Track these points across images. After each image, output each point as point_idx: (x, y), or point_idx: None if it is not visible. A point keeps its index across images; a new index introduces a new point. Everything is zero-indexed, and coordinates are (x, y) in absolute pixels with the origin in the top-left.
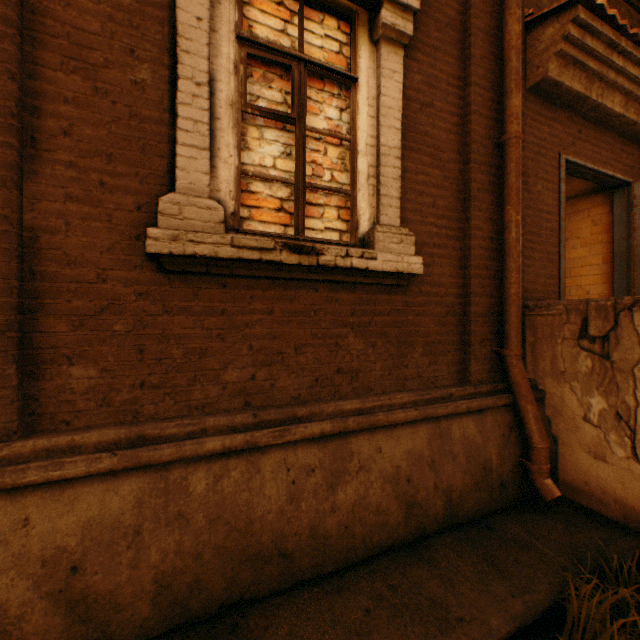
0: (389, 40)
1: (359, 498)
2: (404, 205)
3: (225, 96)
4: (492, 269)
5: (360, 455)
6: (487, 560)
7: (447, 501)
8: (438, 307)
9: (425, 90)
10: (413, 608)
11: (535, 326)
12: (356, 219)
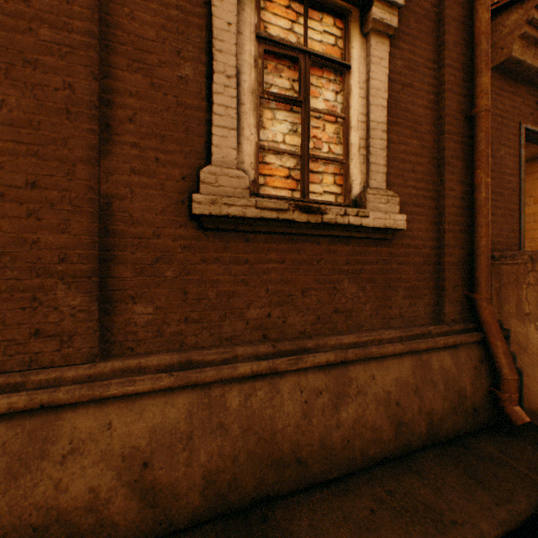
0: (377, 32)
1: (358, 417)
2: (388, 171)
3: (247, 85)
4: (463, 224)
5: (357, 381)
6: (468, 474)
7: (429, 422)
8: (416, 257)
9: (406, 73)
10: (411, 510)
11: (500, 273)
12: (349, 184)
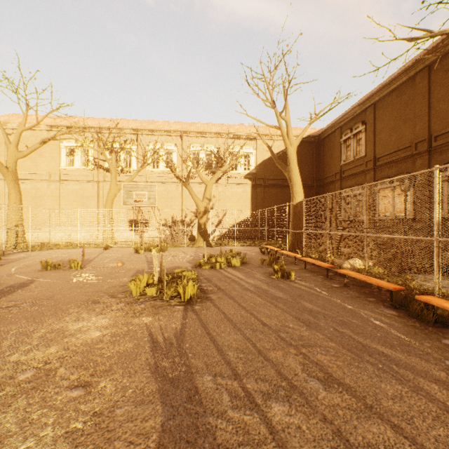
0: None
1: None
2: None
3: None
4: None
5: None
6: None
7: None
8: None
9: None
10: None
11: None
12: None
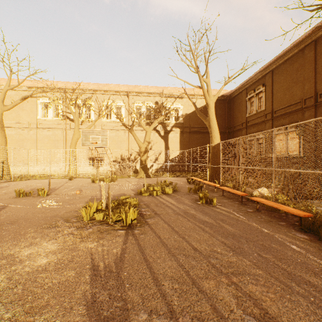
0: None
1: None
2: None
3: None
4: None
5: None
6: None
7: None
8: None
9: None
10: None
11: None
12: None
